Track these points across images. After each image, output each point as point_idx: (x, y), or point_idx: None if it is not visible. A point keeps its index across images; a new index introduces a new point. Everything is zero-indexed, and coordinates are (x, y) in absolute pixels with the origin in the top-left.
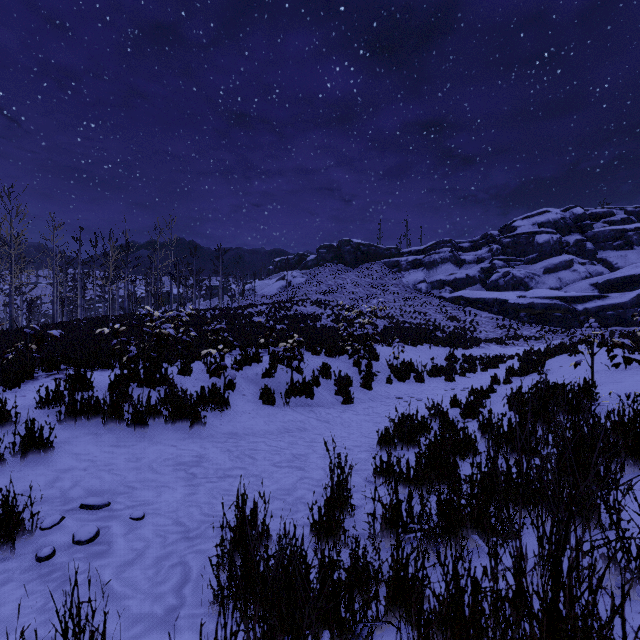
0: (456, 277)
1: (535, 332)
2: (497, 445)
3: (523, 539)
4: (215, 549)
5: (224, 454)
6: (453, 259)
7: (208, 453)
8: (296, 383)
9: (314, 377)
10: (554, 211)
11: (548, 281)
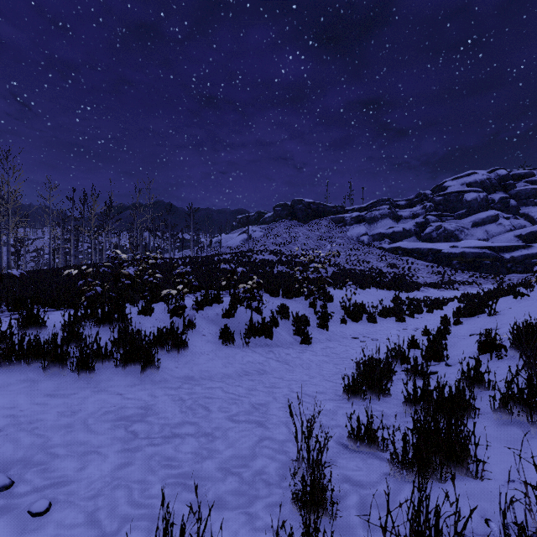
0: (394, 230)
1: (467, 278)
2: (507, 406)
3: None
4: None
5: (175, 404)
6: (391, 215)
7: (157, 403)
8: (255, 323)
9: (273, 317)
10: (480, 172)
11: (476, 233)
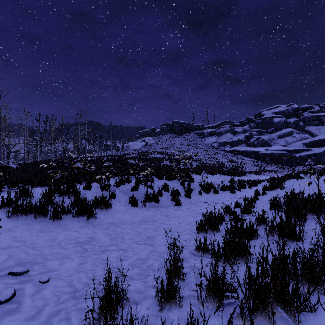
0: (232, 140)
1: (274, 168)
2: (271, 232)
3: (319, 313)
4: (91, 307)
5: (106, 236)
6: (231, 131)
7: (96, 235)
8: (149, 194)
9: (159, 191)
10: (283, 106)
11: (280, 142)
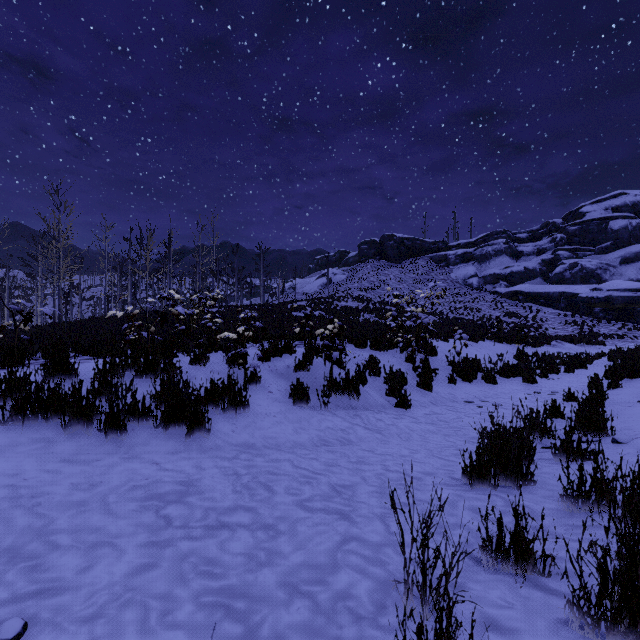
0: (512, 270)
1: (615, 329)
2: None
3: None
4: None
5: (227, 480)
6: (509, 251)
7: (203, 478)
8: (336, 379)
9: (359, 372)
10: (632, 193)
11: (626, 272)
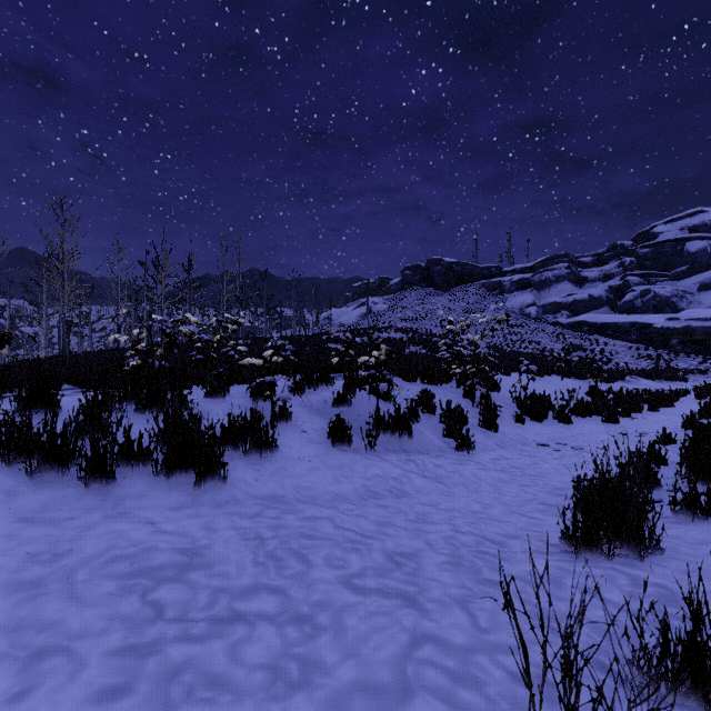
0: (576, 298)
1: (696, 364)
2: None
3: None
4: None
5: (246, 546)
6: (571, 277)
7: (213, 543)
8: (384, 416)
9: (411, 408)
10: None
11: (706, 300)
